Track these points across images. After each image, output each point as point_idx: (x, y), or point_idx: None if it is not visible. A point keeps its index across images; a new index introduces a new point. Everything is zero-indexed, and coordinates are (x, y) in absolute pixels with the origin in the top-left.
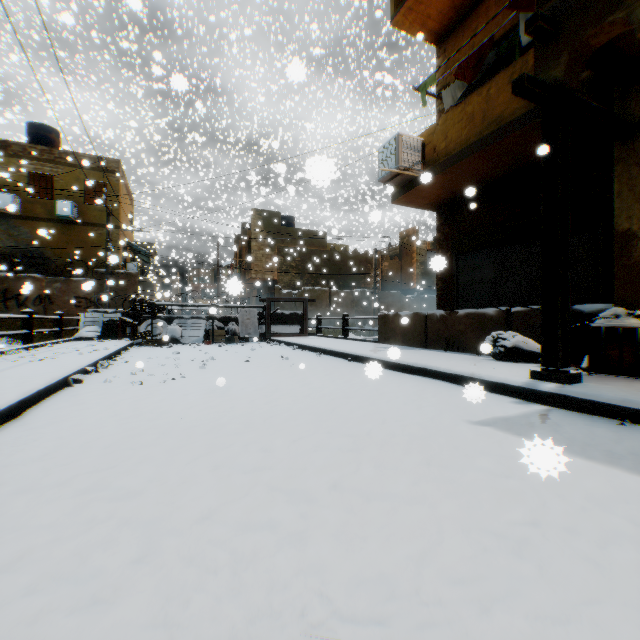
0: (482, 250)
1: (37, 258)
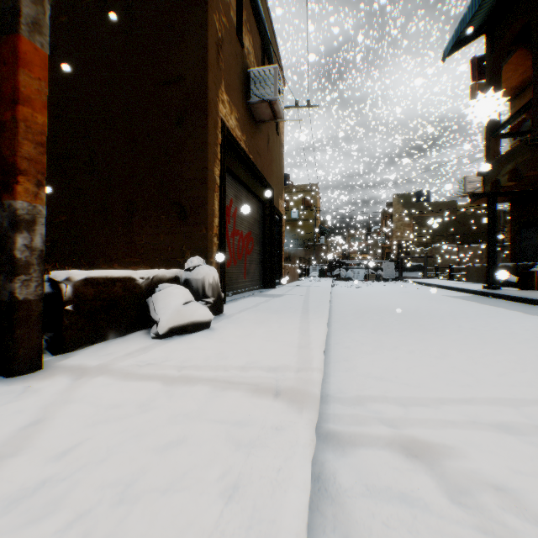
0: (531, 227)
1: None
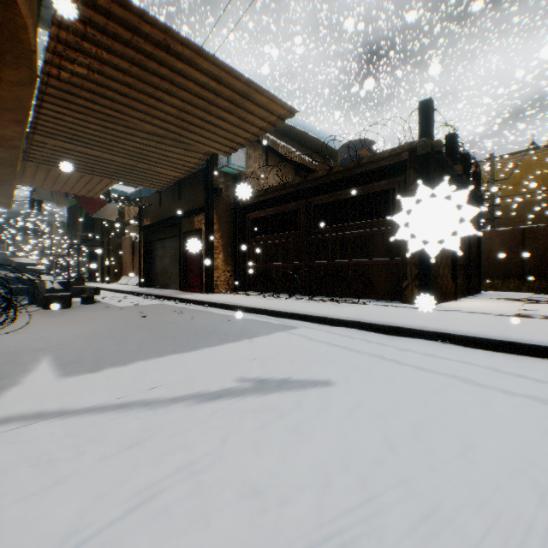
0: None
1: None
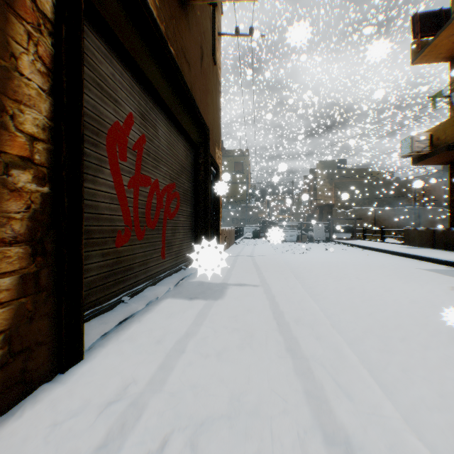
0: None
1: None
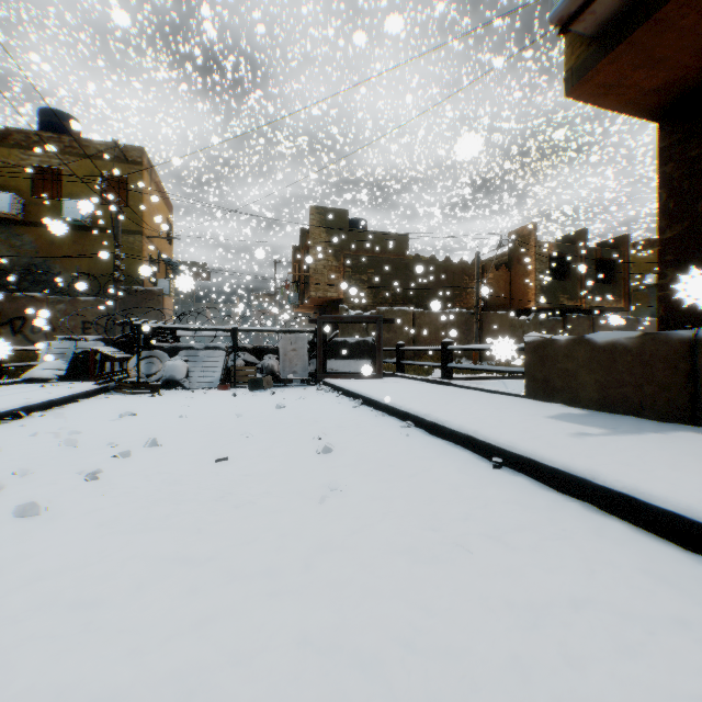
0: None
1: (43, 274)
